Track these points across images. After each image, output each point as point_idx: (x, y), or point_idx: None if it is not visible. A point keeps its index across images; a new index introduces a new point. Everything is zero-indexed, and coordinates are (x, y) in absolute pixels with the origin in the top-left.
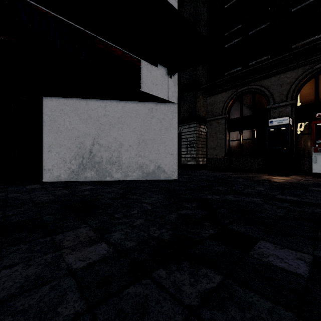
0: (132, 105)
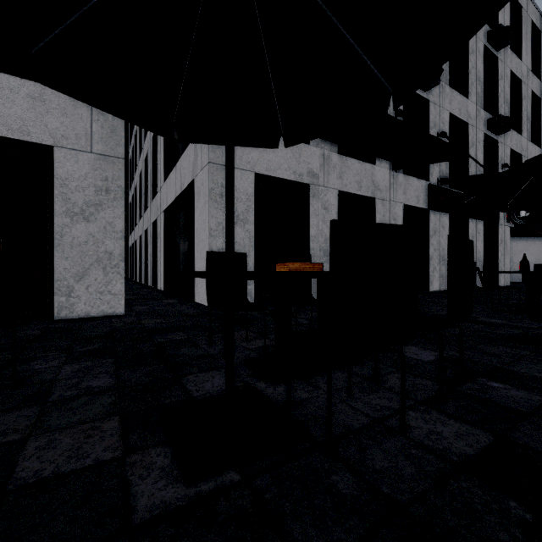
0: (531, 239)
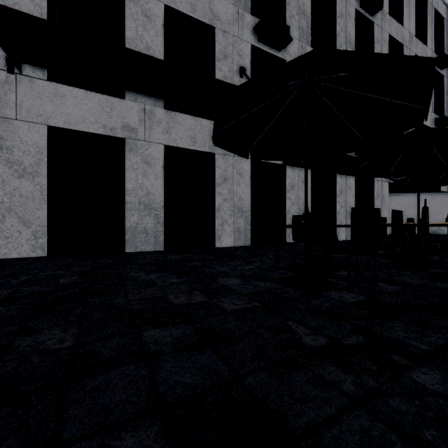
0: (423, 195)
